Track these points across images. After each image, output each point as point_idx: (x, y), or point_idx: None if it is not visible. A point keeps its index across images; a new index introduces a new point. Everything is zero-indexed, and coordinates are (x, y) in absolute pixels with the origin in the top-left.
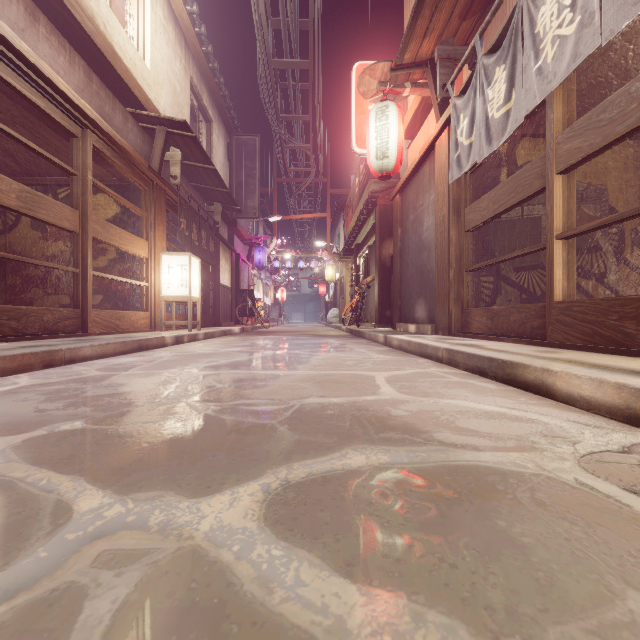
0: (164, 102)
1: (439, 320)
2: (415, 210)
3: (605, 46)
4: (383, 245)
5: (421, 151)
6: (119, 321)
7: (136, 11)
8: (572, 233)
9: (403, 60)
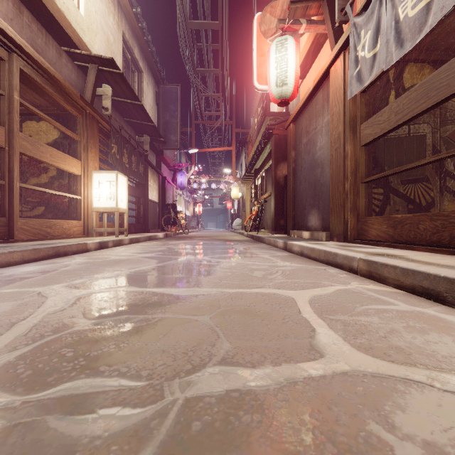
0: (98, 47)
1: (334, 228)
2: (308, 134)
3: None
4: (278, 167)
5: (315, 80)
6: (50, 229)
7: None
8: None
9: None
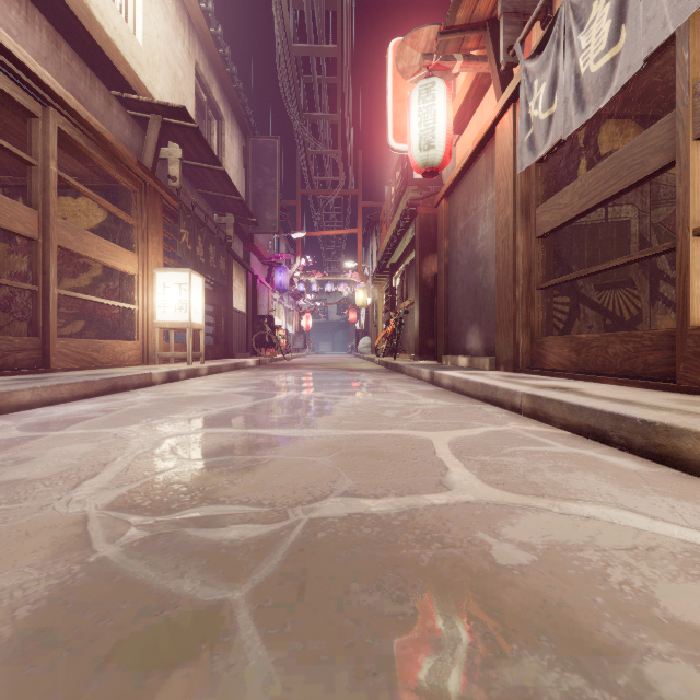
0: (161, 88)
1: (500, 352)
2: (466, 216)
3: None
4: (424, 262)
5: (476, 140)
6: (97, 353)
7: None
8: None
9: (455, 20)
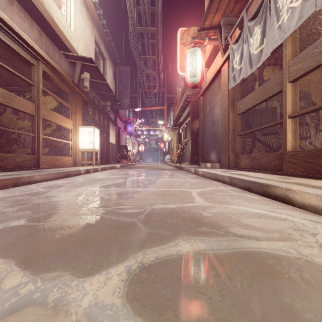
0: (81, 49)
1: (223, 161)
2: (210, 104)
3: (312, 16)
4: (193, 122)
5: (213, 73)
6: (57, 161)
7: (66, 1)
8: (297, 114)
9: (204, 25)
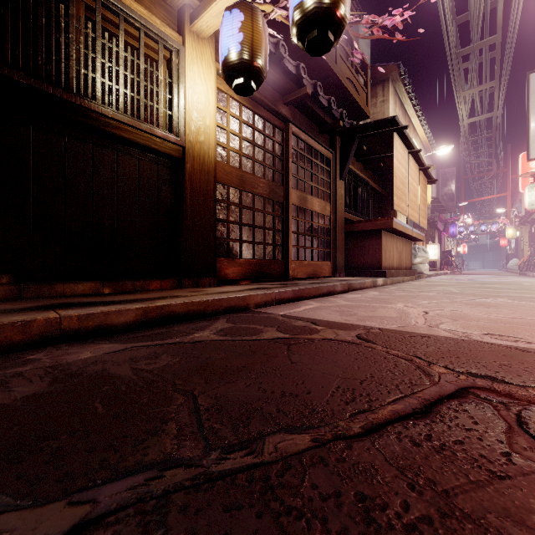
0: None
1: None
2: None
3: None
4: None
5: None
6: None
7: None
8: None
9: None
